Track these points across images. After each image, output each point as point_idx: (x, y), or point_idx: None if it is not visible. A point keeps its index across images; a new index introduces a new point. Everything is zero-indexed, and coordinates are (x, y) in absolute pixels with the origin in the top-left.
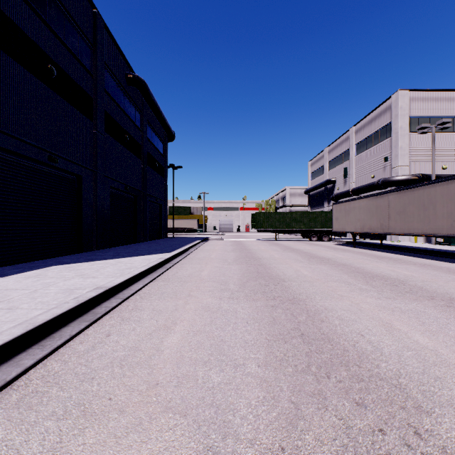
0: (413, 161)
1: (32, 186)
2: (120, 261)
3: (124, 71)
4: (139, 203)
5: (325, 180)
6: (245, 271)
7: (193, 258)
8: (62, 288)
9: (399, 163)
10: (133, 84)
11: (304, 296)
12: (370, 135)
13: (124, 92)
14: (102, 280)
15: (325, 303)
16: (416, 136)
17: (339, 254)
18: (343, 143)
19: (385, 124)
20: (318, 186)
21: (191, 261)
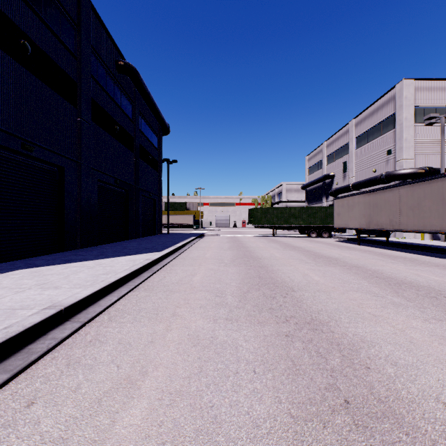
0: (418, 154)
1: (1, 177)
2: (100, 264)
3: (113, 57)
4: (131, 198)
5: (324, 175)
6: (245, 276)
7: (186, 258)
8: (3, 306)
9: (404, 156)
10: (123, 72)
11: (326, 317)
12: (372, 127)
13: (113, 79)
14: (63, 292)
15: (358, 330)
16: (422, 128)
17: (346, 253)
18: (342, 136)
19: (388, 115)
20: (315, 181)
21: (183, 261)
